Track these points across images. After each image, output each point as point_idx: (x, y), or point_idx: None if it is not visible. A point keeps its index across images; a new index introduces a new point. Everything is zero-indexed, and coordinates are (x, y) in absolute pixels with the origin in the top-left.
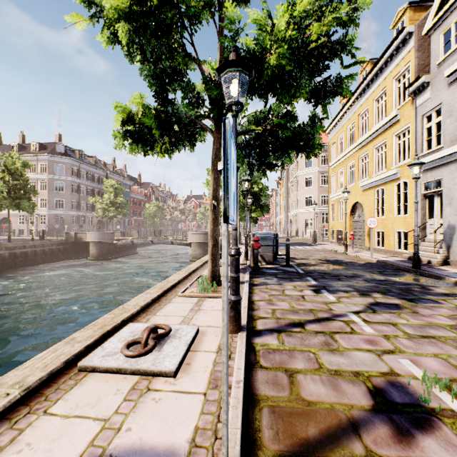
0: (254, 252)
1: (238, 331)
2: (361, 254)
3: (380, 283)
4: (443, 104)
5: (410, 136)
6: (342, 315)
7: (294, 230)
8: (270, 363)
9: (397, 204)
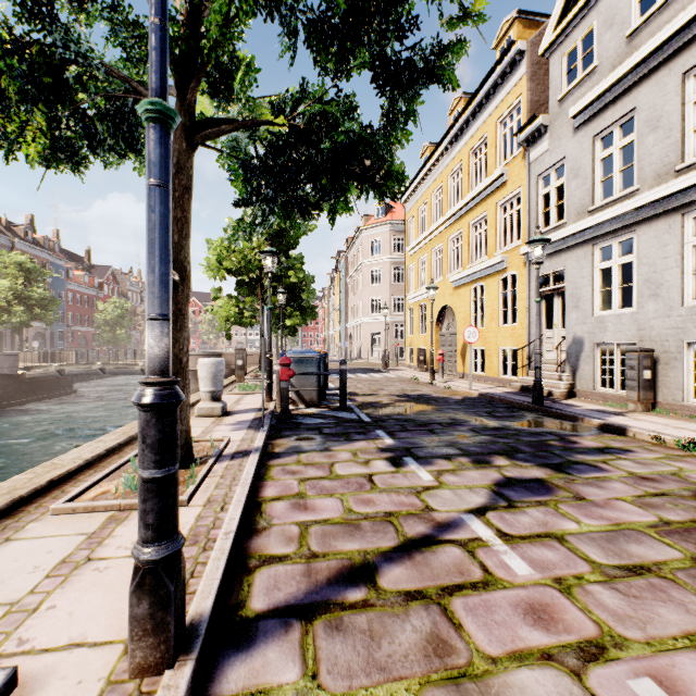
0: (282, 386)
1: (163, 665)
2: (455, 384)
3: (497, 435)
4: (566, 159)
5: (522, 206)
6: (454, 523)
7: (356, 349)
8: None
9: (502, 308)
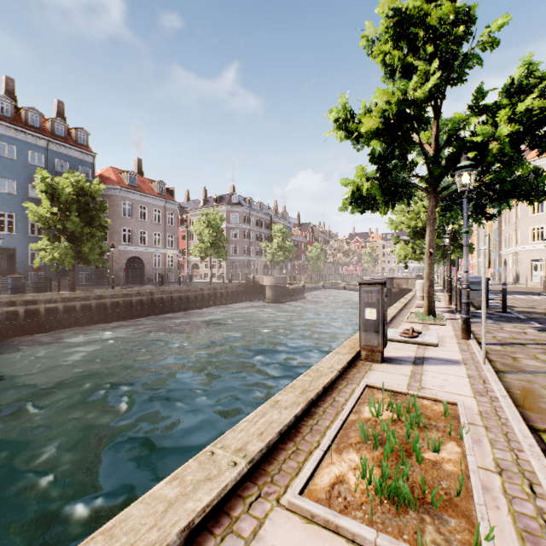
0: None
1: (468, 338)
2: None
3: None
4: None
5: None
6: None
7: (511, 275)
8: (497, 353)
9: None
